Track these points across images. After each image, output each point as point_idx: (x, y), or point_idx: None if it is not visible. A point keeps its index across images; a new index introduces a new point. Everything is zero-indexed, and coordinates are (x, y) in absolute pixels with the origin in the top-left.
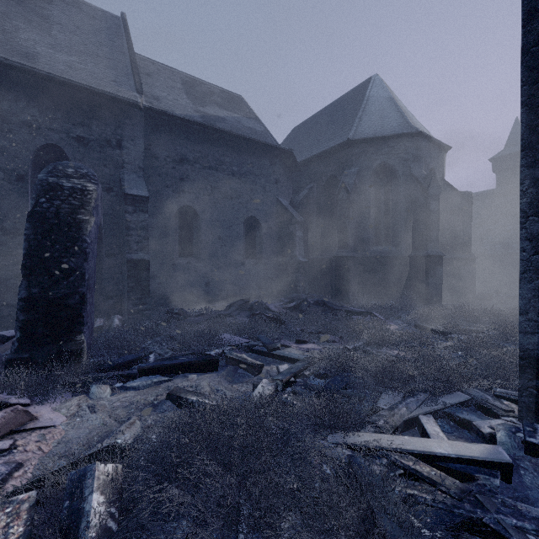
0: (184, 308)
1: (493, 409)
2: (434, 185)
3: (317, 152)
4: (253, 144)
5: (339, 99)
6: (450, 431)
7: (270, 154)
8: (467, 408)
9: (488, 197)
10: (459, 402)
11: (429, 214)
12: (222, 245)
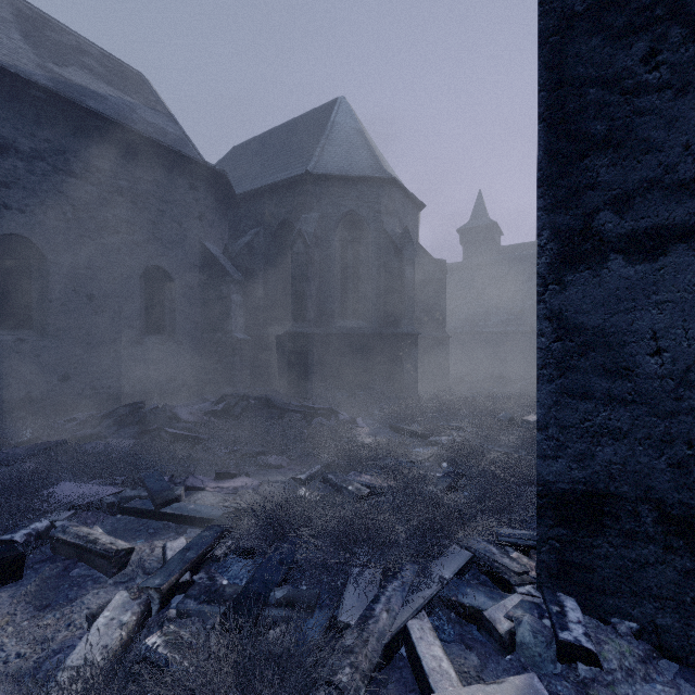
0: (4, 426)
1: (504, 574)
2: (409, 247)
3: (264, 184)
4: (158, 150)
5: (297, 119)
6: (453, 637)
7: (190, 172)
8: (469, 572)
9: (457, 270)
10: (459, 568)
11: (404, 282)
12: (98, 310)
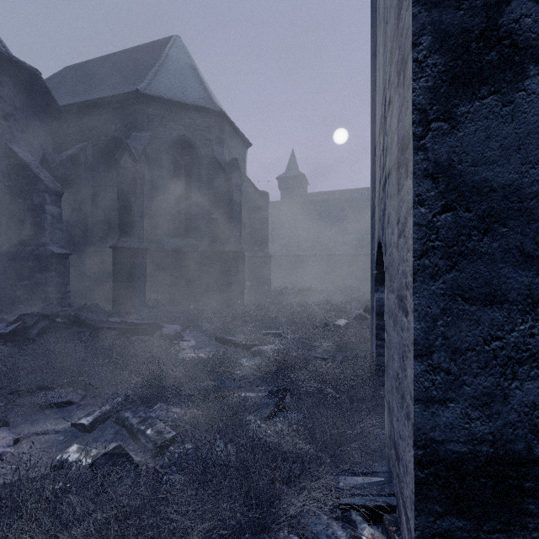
0: None
1: None
2: (237, 173)
3: (92, 98)
4: None
5: (132, 49)
6: None
7: None
8: None
9: (276, 207)
10: None
11: (233, 204)
12: None
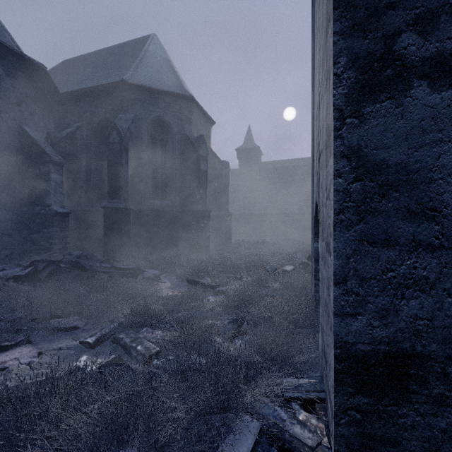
0: None
1: (298, 451)
2: (203, 147)
3: (86, 87)
4: None
5: (118, 45)
6: None
7: (7, 60)
8: (258, 449)
9: (235, 174)
10: None
11: (200, 172)
12: None
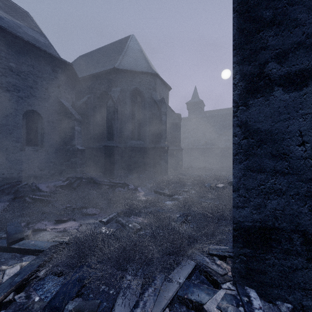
0: None
1: (214, 276)
2: (164, 106)
3: (93, 73)
4: (34, 49)
5: (111, 44)
6: None
7: (52, 63)
8: (194, 275)
9: (185, 120)
10: (188, 274)
11: (162, 122)
12: None
